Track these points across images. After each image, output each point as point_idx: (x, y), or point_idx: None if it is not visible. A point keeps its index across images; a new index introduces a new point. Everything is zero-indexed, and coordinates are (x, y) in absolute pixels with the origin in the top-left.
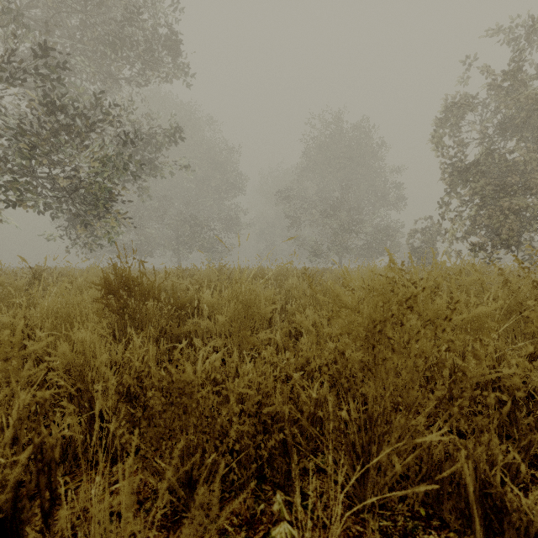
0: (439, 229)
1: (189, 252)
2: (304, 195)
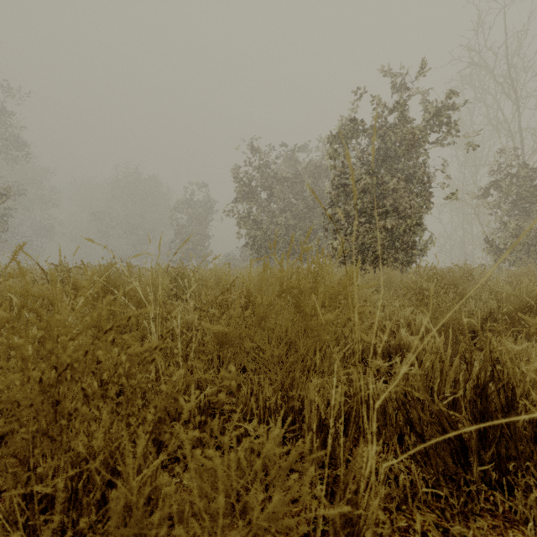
0: None
1: None
2: (113, 216)
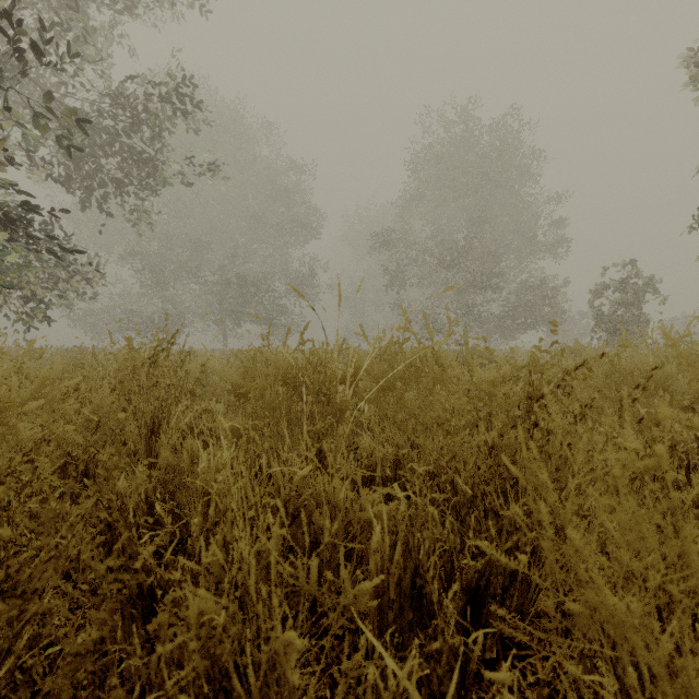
0: (650, 282)
1: (237, 325)
2: (410, 237)
